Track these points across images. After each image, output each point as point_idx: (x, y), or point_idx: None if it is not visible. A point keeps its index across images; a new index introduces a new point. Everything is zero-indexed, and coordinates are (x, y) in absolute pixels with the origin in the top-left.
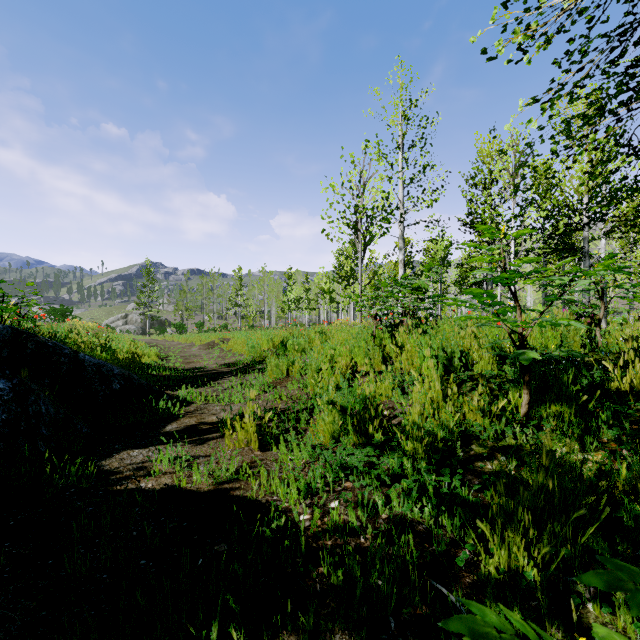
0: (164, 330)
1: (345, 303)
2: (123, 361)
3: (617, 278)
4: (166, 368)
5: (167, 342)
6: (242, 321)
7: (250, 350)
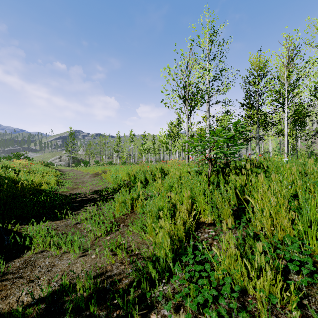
0: (77, 165)
1: (174, 150)
2: (25, 189)
3: (315, 137)
4: (55, 194)
5: (77, 171)
6: (119, 160)
7: (114, 180)
